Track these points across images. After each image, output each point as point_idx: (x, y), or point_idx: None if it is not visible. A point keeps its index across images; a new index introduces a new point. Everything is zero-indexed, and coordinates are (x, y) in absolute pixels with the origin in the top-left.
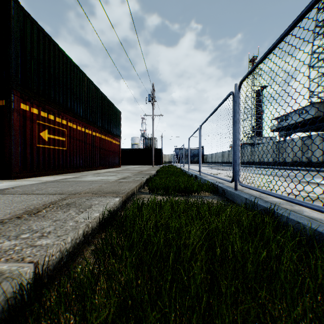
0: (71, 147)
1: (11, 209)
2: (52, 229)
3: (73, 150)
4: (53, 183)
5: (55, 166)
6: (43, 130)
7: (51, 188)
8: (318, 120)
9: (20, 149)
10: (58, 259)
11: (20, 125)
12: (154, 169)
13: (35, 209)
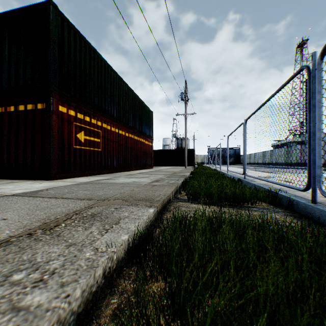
0: (105, 148)
1: (29, 220)
2: (59, 263)
3: (107, 151)
4: (86, 185)
5: (91, 167)
6: (79, 131)
7: (82, 191)
8: None
9: (58, 150)
10: None
11: (58, 127)
12: (187, 170)
13: (54, 221)
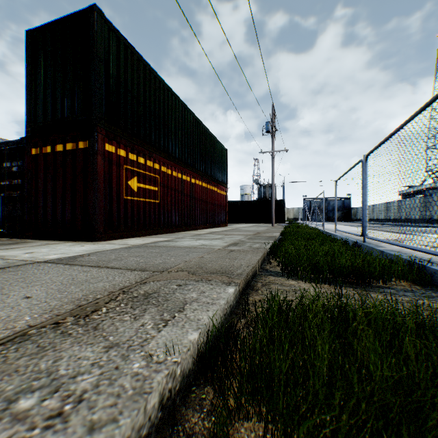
0: (165, 199)
1: (59, 299)
2: (91, 380)
3: (167, 203)
4: (139, 249)
5: (146, 225)
6: (131, 177)
7: (133, 258)
8: None
9: (104, 202)
10: None
11: (104, 172)
12: (275, 229)
13: (92, 302)
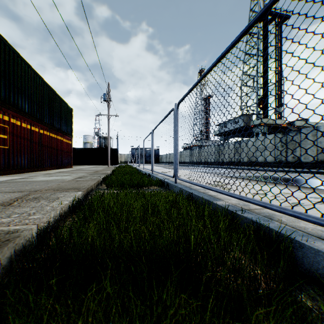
0: (15, 146)
1: None
2: (35, 211)
3: (17, 148)
4: (2, 184)
5: None
6: None
7: (4, 188)
8: (246, 129)
9: None
10: (47, 227)
11: None
12: (109, 169)
13: (5, 202)
